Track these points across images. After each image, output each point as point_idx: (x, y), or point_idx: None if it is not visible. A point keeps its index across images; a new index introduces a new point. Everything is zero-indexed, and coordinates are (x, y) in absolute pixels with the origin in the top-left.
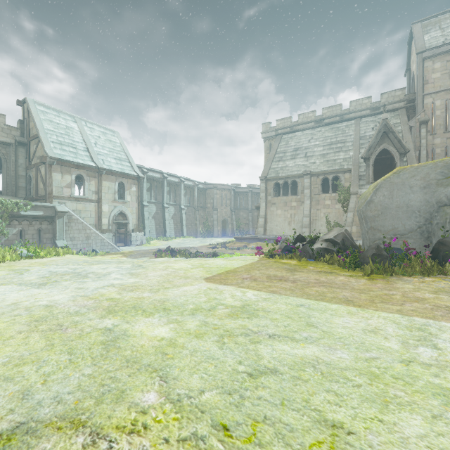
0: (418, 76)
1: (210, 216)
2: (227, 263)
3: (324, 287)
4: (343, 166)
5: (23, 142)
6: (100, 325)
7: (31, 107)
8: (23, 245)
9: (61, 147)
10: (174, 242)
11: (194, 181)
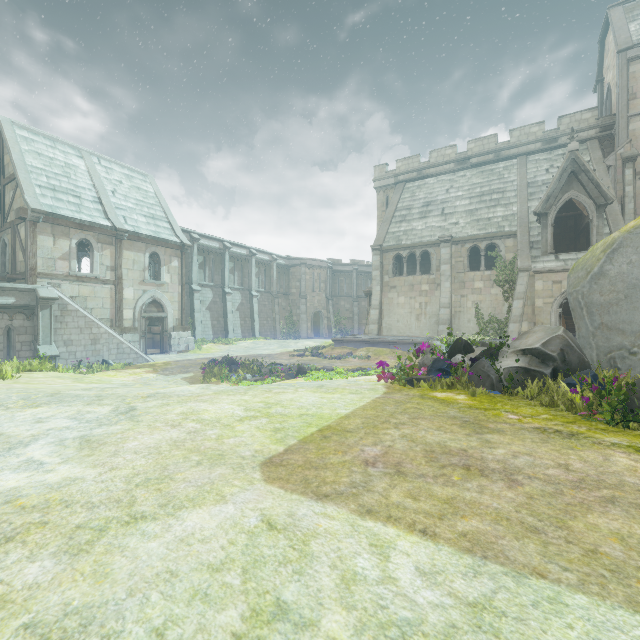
0: (621, 88)
1: (296, 306)
2: (322, 401)
3: (620, 510)
4: (503, 229)
5: None
6: None
7: (6, 130)
8: None
9: (54, 194)
10: (240, 346)
11: (271, 253)
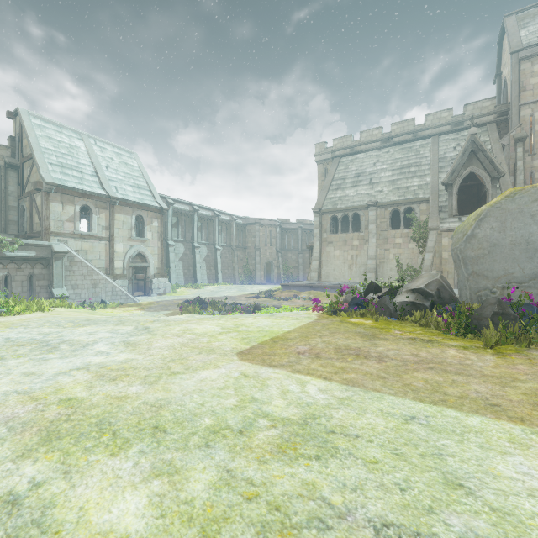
0: (513, 82)
1: (251, 258)
2: (273, 324)
3: (434, 371)
4: (418, 195)
5: (14, 164)
6: (3, 485)
7: (24, 119)
8: (9, 294)
9: (62, 170)
10: (207, 290)
11: (231, 214)
